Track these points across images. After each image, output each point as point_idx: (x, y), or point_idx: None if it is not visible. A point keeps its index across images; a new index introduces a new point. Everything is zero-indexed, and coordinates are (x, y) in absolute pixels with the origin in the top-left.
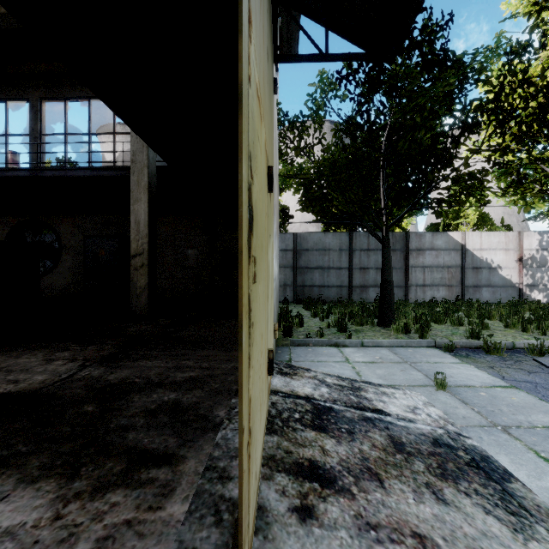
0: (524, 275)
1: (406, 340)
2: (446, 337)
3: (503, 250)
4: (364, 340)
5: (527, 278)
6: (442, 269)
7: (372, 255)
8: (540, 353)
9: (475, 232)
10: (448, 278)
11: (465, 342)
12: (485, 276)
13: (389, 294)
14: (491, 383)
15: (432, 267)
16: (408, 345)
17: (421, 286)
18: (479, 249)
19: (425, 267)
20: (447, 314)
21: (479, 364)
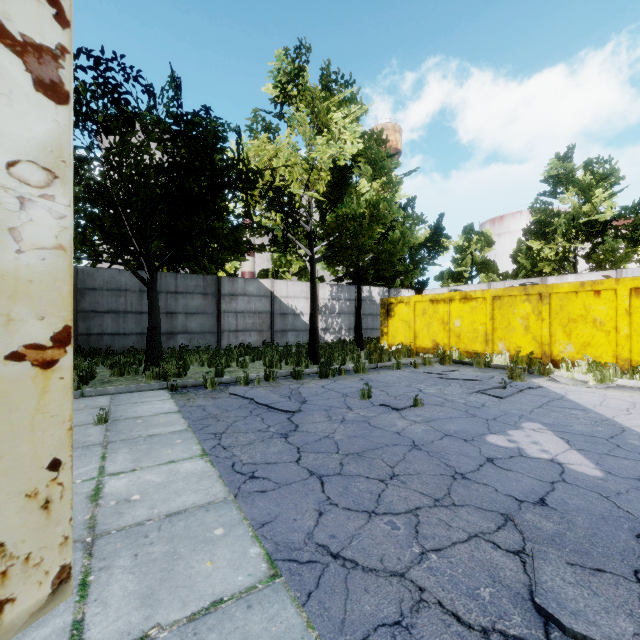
0: (320, 321)
1: (136, 385)
2: (197, 379)
3: (305, 298)
4: (86, 390)
5: (322, 323)
6: (254, 315)
7: (181, 298)
8: (247, 383)
9: (283, 281)
10: (259, 323)
11: (196, 381)
12: (291, 321)
13: (154, 340)
14: (164, 412)
15: (245, 312)
16: (139, 389)
17: (234, 332)
18: (286, 296)
19: (238, 312)
20: (229, 357)
21: (183, 398)
